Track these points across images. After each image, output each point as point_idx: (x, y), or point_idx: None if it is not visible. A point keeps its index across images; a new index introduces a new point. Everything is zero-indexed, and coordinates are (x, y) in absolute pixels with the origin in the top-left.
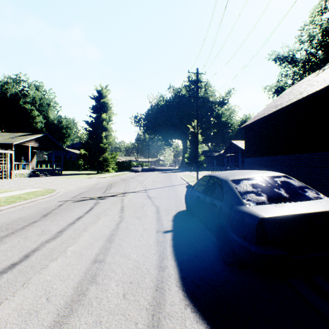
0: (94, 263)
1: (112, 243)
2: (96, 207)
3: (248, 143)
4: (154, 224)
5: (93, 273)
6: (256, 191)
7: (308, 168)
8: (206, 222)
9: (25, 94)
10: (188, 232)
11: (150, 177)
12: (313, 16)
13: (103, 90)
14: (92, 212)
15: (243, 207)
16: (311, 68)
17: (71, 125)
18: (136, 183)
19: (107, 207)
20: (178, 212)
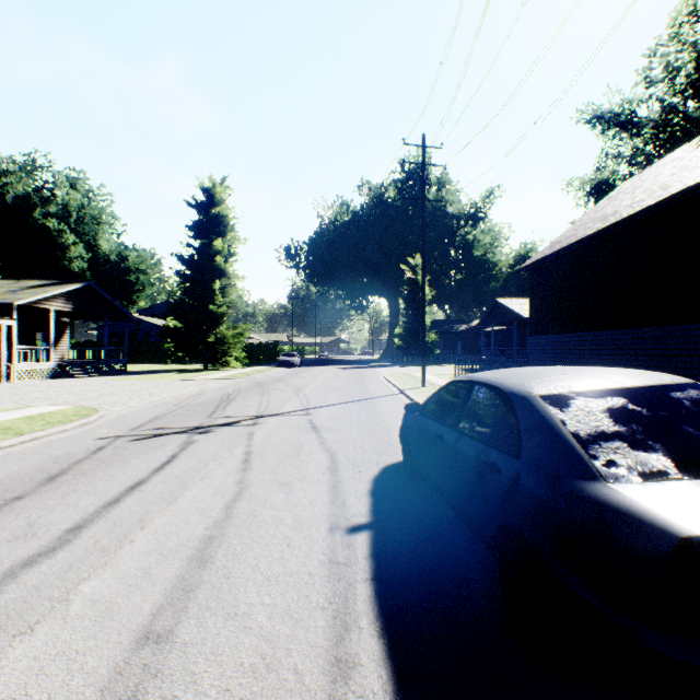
0: (141, 648)
1: (206, 570)
2: (184, 454)
3: (538, 303)
4: (325, 504)
5: (128, 689)
6: (628, 433)
7: (686, 359)
8: (463, 509)
9: (47, 198)
10: (414, 531)
11: (318, 377)
12: (677, 25)
13: (216, 187)
14: (171, 469)
15: (601, 487)
16: (673, 138)
17: (147, 265)
18: (288, 392)
19: (211, 454)
20: (383, 469)
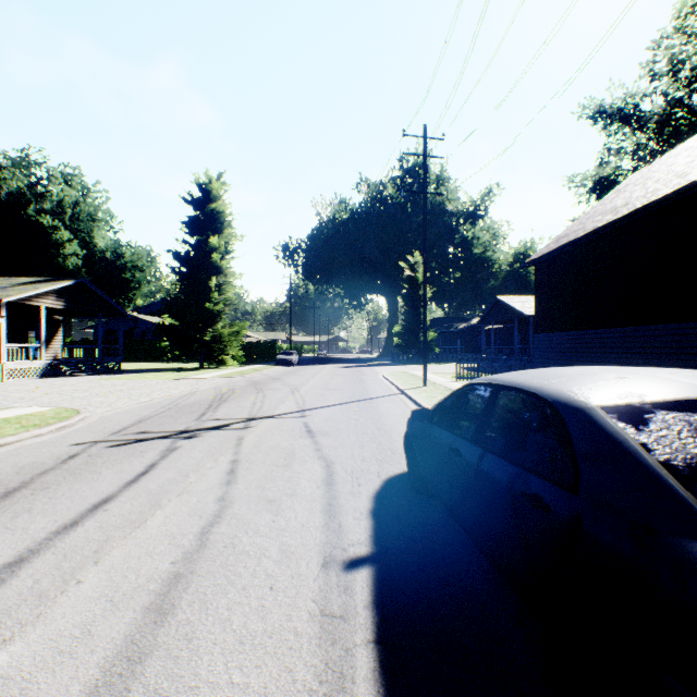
0: None
1: (164, 627)
2: (163, 464)
3: (543, 299)
4: (318, 529)
5: None
6: None
7: None
8: (488, 545)
9: (41, 194)
10: (425, 566)
11: (316, 376)
12: (682, 17)
13: (213, 183)
14: (145, 482)
15: None
16: (678, 132)
17: (142, 262)
18: (283, 392)
19: (194, 464)
20: (385, 482)
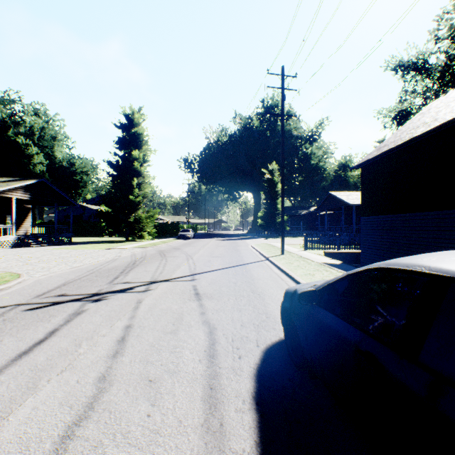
0: None
1: None
2: (63, 330)
3: (368, 192)
4: (196, 431)
5: None
6: None
7: None
8: None
9: (18, 122)
10: None
11: (205, 247)
12: None
13: (135, 114)
14: (36, 353)
15: None
16: None
17: (88, 169)
18: (181, 259)
19: (91, 330)
20: (264, 353)
